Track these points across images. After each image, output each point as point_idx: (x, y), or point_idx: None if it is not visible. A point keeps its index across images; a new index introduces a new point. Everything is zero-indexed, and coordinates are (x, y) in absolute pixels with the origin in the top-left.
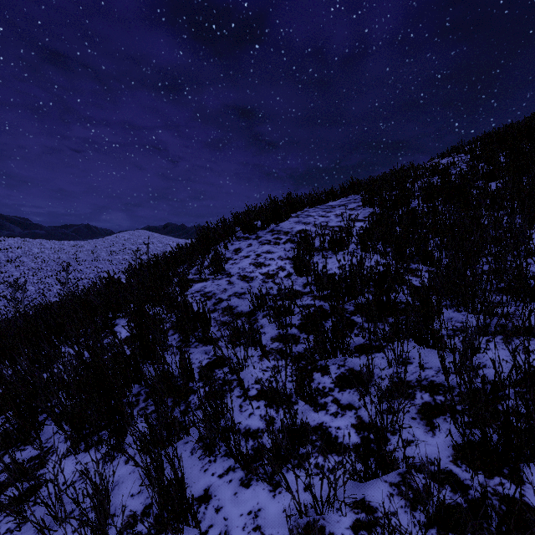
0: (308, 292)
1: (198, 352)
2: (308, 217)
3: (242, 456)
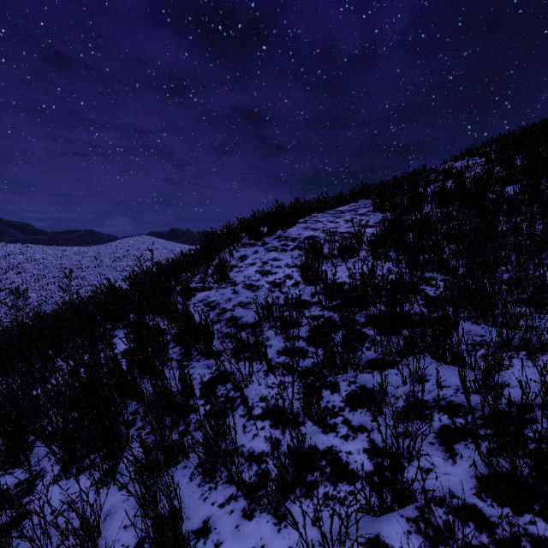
0: (316, 302)
1: (200, 366)
2: (317, 223)
3: (244, 484)
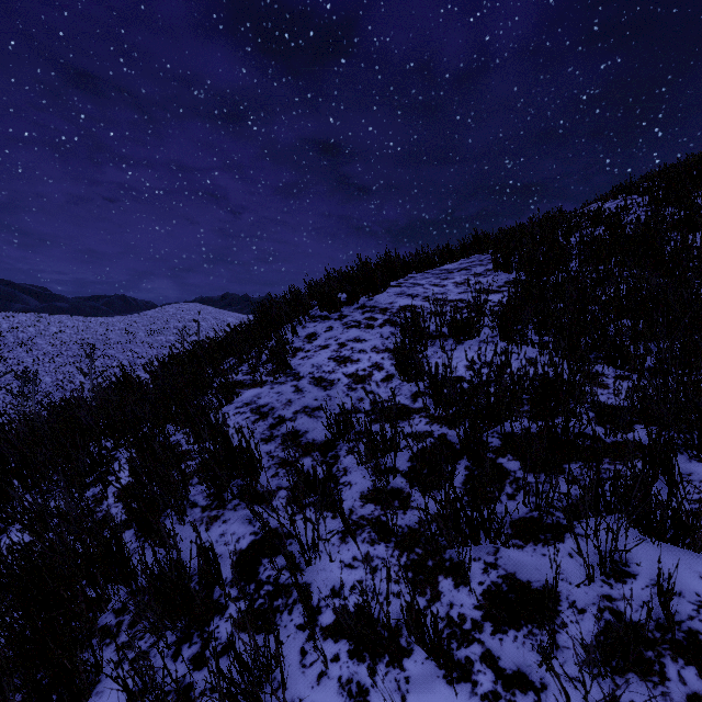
0: (420, 408)
1: (237, 519)
2: (415, 287)
3: None
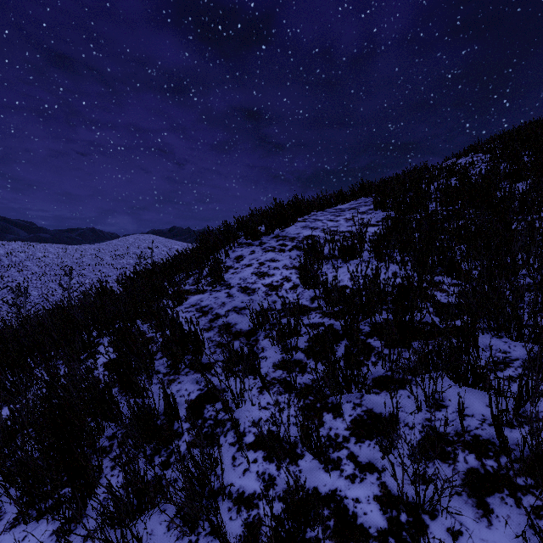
0: (316, 307)
1: (188, 381)
2: (316, 222)
3: None
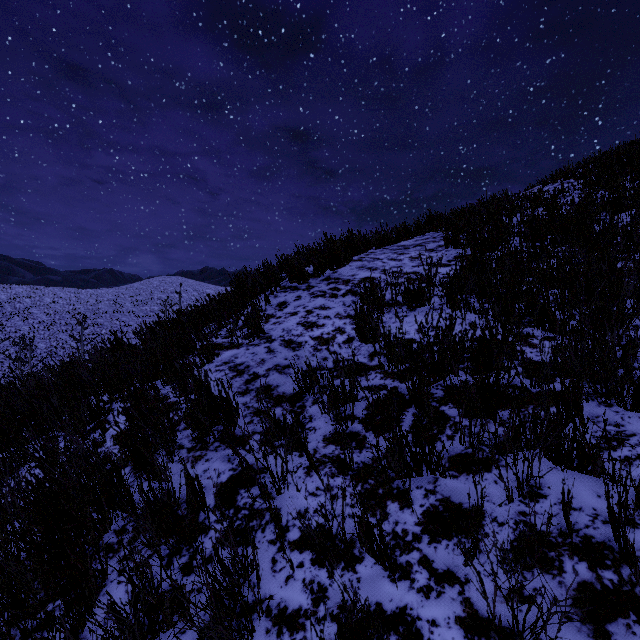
0: (376, 365)
1: (218, 458)
2: (375, 261)
3: None
